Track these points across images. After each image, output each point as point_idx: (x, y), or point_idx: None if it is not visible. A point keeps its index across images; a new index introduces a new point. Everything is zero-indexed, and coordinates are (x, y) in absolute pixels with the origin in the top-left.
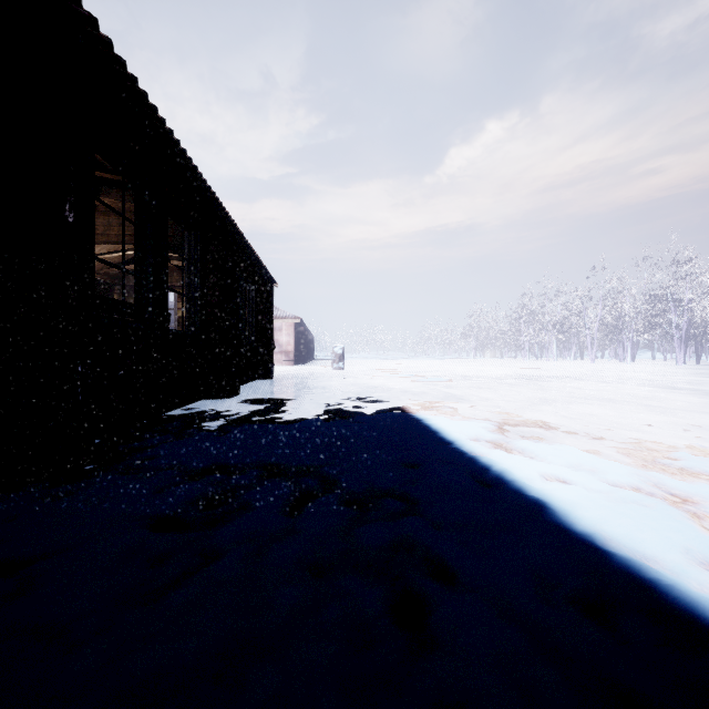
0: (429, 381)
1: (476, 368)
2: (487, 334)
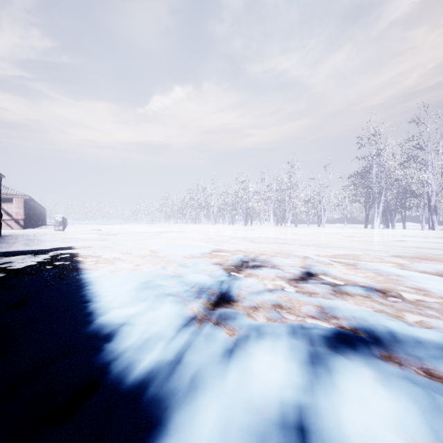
0: (107, 235)
1: (151, 228)
2: (172, 209)
